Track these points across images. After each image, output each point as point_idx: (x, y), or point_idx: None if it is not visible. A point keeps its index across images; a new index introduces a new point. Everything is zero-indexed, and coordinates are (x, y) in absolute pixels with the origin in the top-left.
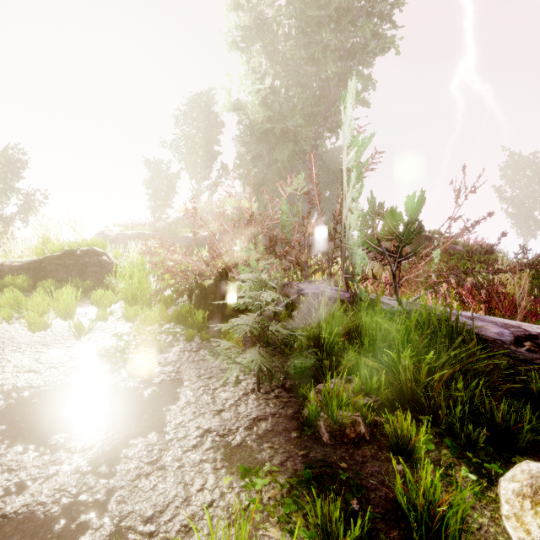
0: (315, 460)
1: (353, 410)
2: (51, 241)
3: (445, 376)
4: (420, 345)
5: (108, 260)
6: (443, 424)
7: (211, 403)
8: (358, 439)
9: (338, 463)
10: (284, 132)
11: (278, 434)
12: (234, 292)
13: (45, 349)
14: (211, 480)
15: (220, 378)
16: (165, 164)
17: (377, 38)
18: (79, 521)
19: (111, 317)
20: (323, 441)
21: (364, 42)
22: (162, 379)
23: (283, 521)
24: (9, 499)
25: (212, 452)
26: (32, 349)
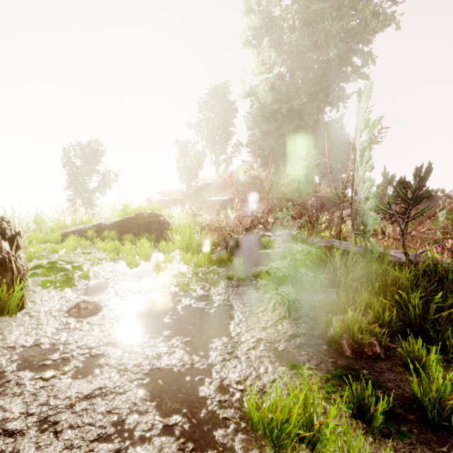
0: (342, 366)
1: (370, 335)
2: (129, 207)
3: (452, 315)
4: (428, 290)
5: (164, 220)
6: (450, 353)
7: (257, 322)
8: (374, 356)
9: (361, 370)
10: (289, 109)
11: (310, 347)
12: (258, 244)
13: (141, 280)
14: (270, 368)
15: (261, 306)
16: (192, 143)
17: (377, 17)
18: (198, 377)
19: (173, 261)
20: (346, 355)
21: (364, 23)
22: (219, 304)
23: (325, 397)
24: (157, 360)
25: (266, 352)
26: (134, 279)
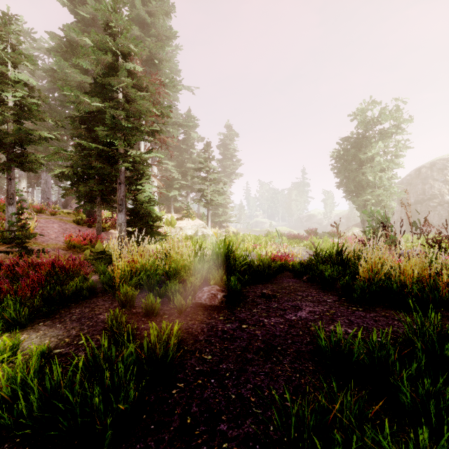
0: None
1: None
2: None
3: None
4: None
5: None
6: None
7: None
8: None
9: None
10: None
11: None
12: None
13: None
14: None
15: None
16: None
17: None
18: None
19: None
20: None
21: None
22: None
23: None
24: None
25: None
26: None
